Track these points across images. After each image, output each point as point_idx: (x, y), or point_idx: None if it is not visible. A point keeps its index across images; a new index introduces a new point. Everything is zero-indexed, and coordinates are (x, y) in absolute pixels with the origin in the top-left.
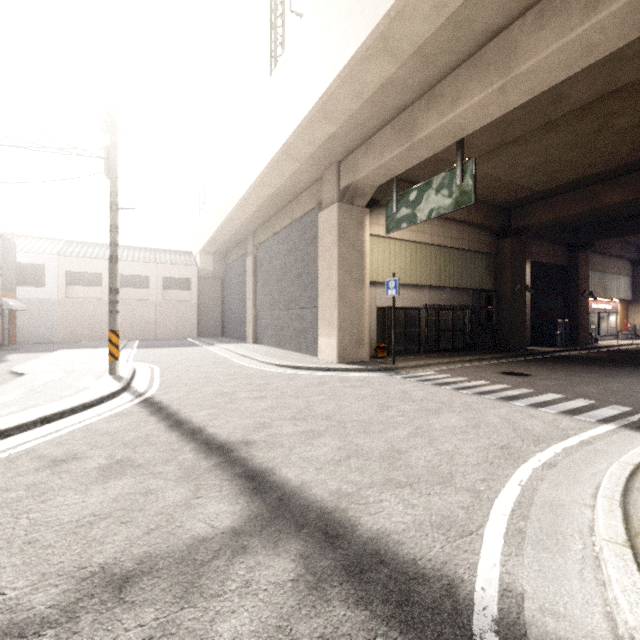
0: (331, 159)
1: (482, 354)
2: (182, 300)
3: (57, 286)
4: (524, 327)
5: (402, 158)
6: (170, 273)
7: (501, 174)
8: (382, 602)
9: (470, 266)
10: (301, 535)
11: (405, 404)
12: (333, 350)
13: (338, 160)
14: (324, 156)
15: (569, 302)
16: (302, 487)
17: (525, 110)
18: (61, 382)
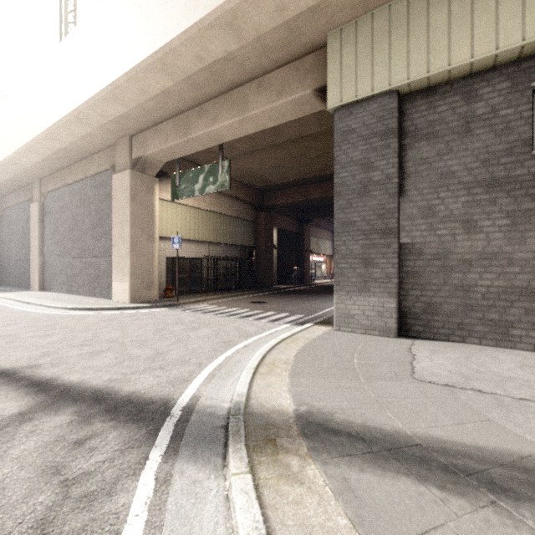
0: (124, 132)
1: (245, 291)
2: None
3: None
4: (273, 272)
5: (182, 147)
6: None
7: (255, 169)
8: (126, 416)
9: (238, 229)
10: (77, 404)
11: (177, 326)
12: (126, 293)
13: (130, 134)
14: (117, 128)
15: (300, 256)
16: (82, 382)
17: (262, 134)
18: None
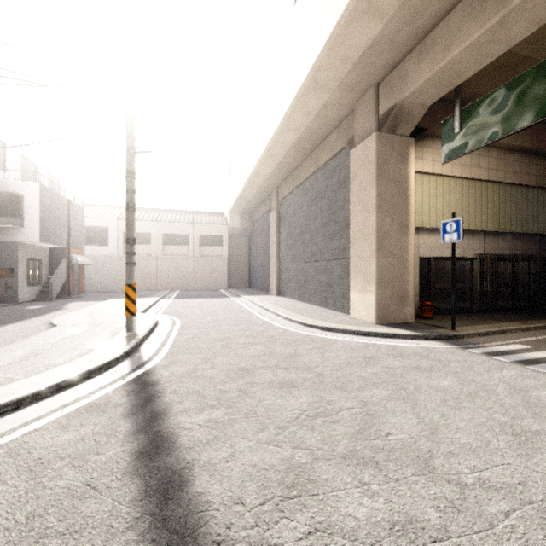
0: (368, 81)
1: None
2: (215, 255)
3: (117, 245)
4: None
5: (481, 47)
6: (205, 231)
7: None
8: None
9: (537, 206)
10: None
11: None
12: (370, 308)
13: (376, 81)
14: (360, 77)
15: None
16: None
17: None
18: (74, 340)
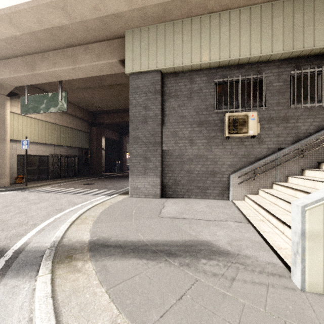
0: None
1: (81, 177)
2: None
3: None
4: (102, 165)
5: (29, 78)
6: None
7: (88, 99)
8: None
9: (77, 137)
10: None
11: (22, 203)
12: None
13: None
14: None
15: (120, 155)
16: None
17: (91, 78)
18: None
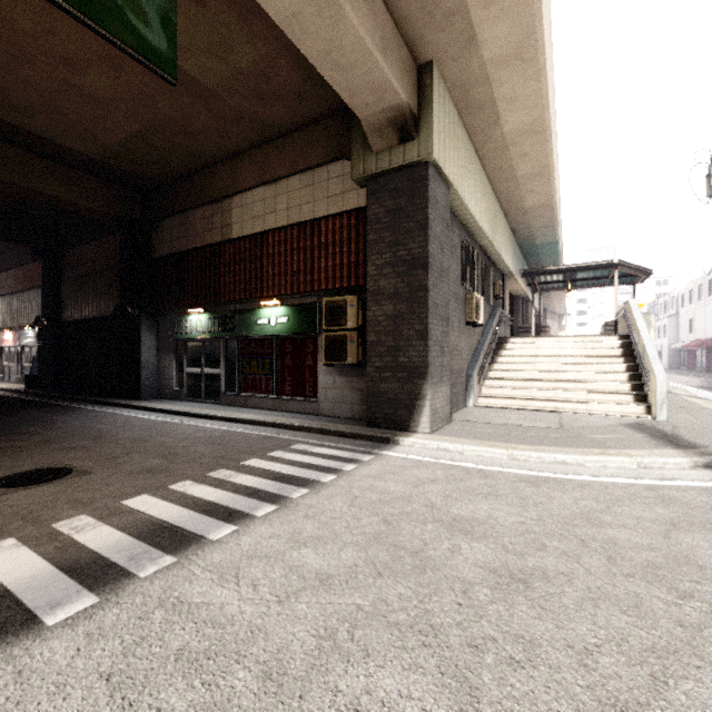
0: None
1: None
2: None
3: None
4: None
5: None
6: None
7: None
8: None
9: None
10: None
11: (453, 556)
12: None
13: None
14: None
15: None
16: None
17: None
18: None
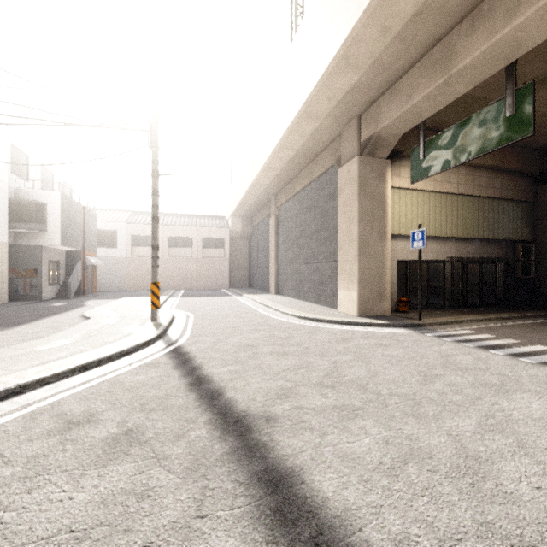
0: (351, 113)
1: (520, 311)
2: (217, 257)
3: (125, 247)
4: None
5: (434, 97)
6: (207, 234)
7: None
8: None
9: (502, 216)
10: None
11: (453, 374)
12: (353, 303)
13: (358, 113)
14: (344, 110)
15: None
16: (346, 519)
17: None
18: (112, 327)
